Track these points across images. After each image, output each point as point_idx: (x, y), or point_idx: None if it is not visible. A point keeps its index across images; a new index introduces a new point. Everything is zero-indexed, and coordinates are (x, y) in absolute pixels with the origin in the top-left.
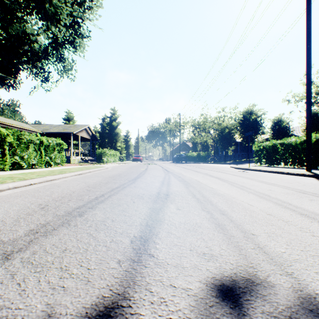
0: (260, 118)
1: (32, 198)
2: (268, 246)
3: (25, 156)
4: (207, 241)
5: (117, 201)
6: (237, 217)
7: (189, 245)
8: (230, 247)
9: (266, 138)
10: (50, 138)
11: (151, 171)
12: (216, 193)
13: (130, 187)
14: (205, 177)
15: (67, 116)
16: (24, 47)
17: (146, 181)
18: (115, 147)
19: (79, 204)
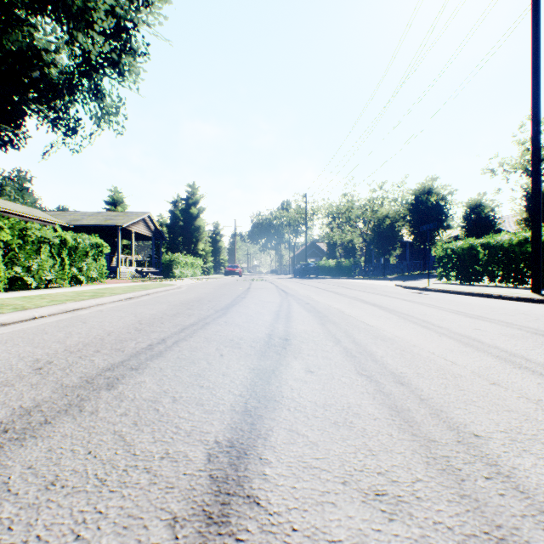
0: (445, 201)
1: (27, 346)
2: (522, 471)
3: (34, 266)
4: (380, 457)
5: (189, 352)
6: (430, 390)
7: (339, 468)
8: (434, 475)
9: (455, 236)
10: (78, 235)
11: (257, 292)
12: (378, 335)
13: (218, 324)
14: (353, 303)
15: (112, 197)
16: (32, 72)
17: (247, 311)
18: (196, 250)
19: (114, 359)
